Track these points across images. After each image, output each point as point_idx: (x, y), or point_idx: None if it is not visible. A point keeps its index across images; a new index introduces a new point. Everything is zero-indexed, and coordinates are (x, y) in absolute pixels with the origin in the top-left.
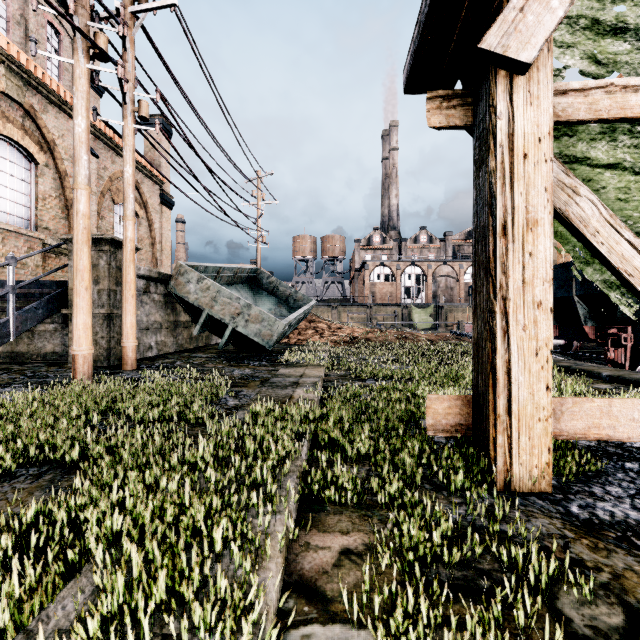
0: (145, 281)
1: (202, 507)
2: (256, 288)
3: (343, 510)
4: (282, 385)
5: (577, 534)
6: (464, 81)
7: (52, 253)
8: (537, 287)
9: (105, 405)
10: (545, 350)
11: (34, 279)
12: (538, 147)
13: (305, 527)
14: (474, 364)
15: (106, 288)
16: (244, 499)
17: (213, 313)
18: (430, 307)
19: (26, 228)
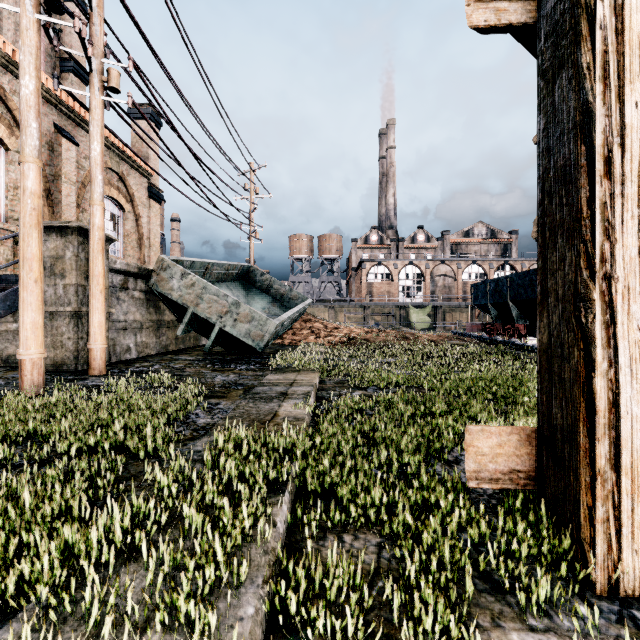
0: (122, 276)
1: None
2: (249, 286)
3: None
4: (267, 397)
5: None
6: None
7: None
8: None
9: (35, 426)
10: None
11: None
12: None
13: None
14: (541, 382)
15: (73, 283)
16: None
17: (198, 311)
18: (428, 307)
19: None
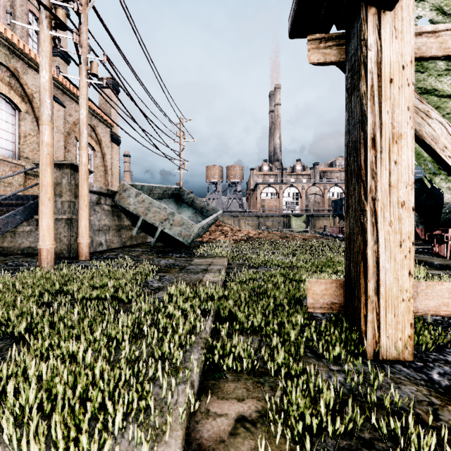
0: (97, 195)
1: (111, 381)
2: (179, 202)
3: (239, 377)
4: (195, 271)
5: (443, 401)
6: (338, 24)
7: (31, 176)
8: (401, 190)
9: (58, 286)
10: (408, 242)
11: (13, 193)
12: (402, 73)
13: (206, 394)
14: (346, 254)
15: (67, 200)
16: (152, 371)
17: (147, 219)
18: (303, 216)
19: (12, 157)
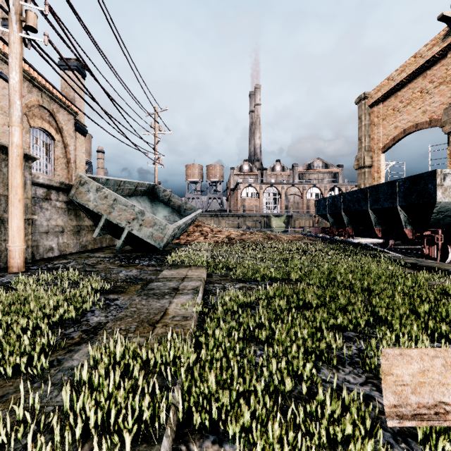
0: (45, 189)
1: None
2: (154, 200)
3: None
4: (160, 293)
5: None
6: None
7: None
8: None
9: None
10: None
11: None
12: None
13: None
14: None
15: None
16: None
17: (111, 218)
18: (283, 216)
19: None
